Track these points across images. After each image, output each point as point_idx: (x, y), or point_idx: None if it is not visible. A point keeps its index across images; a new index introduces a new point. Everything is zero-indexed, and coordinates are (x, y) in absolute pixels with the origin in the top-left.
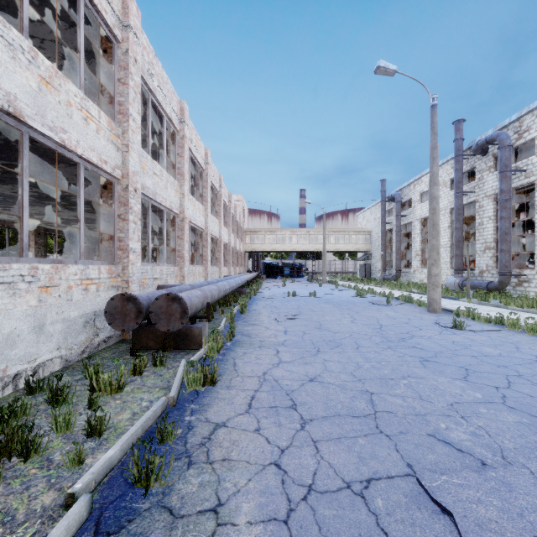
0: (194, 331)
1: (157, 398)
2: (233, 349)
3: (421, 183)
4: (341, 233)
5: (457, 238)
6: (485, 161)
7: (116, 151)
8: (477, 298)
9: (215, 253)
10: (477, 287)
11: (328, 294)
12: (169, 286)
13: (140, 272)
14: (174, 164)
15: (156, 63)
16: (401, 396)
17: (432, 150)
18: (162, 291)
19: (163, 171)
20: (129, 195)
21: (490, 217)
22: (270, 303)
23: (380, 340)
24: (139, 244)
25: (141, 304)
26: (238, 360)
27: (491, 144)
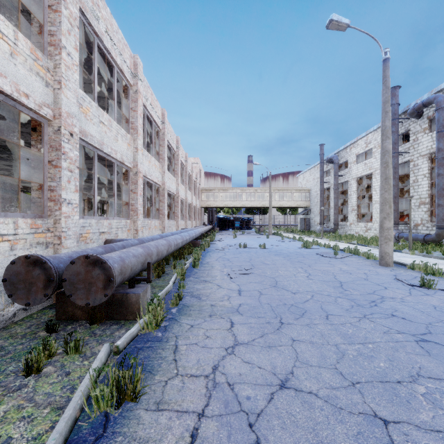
0: (130, 298)
1: (33, 438)
2: (178, 319)
3: (357, 146)
4: (284, 191)
5: (393, 194)
6: (420, 123)
7: (44, 86)
8: (419, 250)
9: (172, 208)
10: (414, 239)
11: (276, 246)
12: (117, 240)
13: (78, 226)
14: (127, 118)
15: (103, 6)
16: (437, 432)
17: (384, 104)
18: (97, 248)
19: (112, 122)
20: (62, 138)
21: (425, 175)
22: (223, 255)
23: (348, 304)
24: (77, 195)
25: (51, 269)
26: (182, 340)
27: (427, 107)
